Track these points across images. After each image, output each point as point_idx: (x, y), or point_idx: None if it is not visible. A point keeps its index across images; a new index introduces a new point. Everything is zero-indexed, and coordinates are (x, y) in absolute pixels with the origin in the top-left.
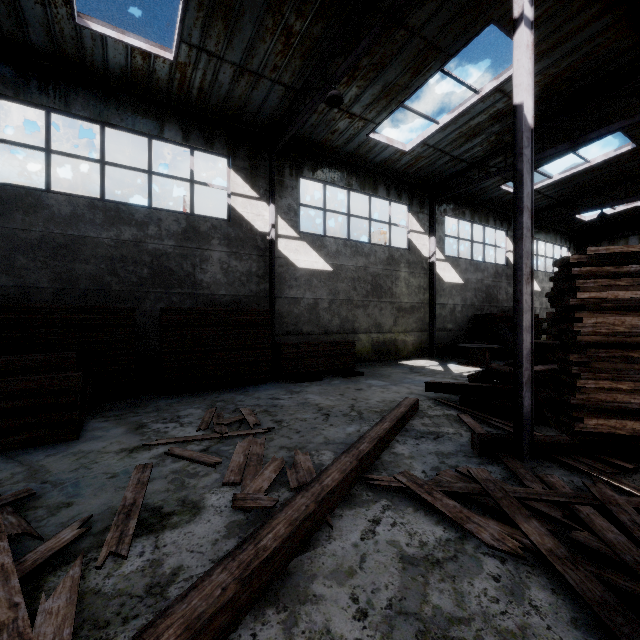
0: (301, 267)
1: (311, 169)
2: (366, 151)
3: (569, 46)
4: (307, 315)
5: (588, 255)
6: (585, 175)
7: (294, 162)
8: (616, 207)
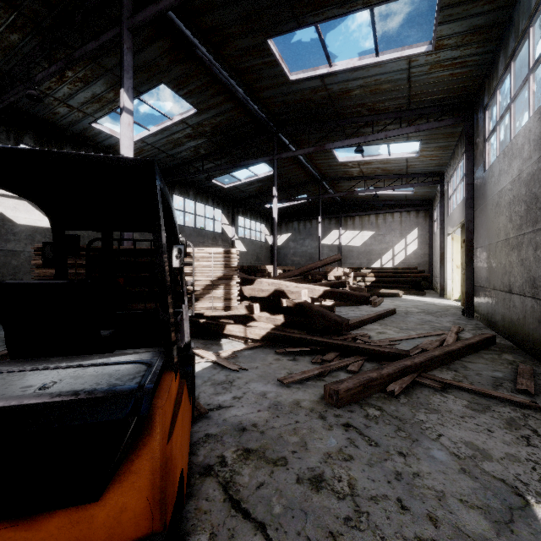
0: (21, 223)
1: (34, 138)
2: (93, 135)
3: (217, 111)
4: (29, 266)
5: (37, 247)
6: (259, 183)
7: (12, 128)
8: (285, 203)
